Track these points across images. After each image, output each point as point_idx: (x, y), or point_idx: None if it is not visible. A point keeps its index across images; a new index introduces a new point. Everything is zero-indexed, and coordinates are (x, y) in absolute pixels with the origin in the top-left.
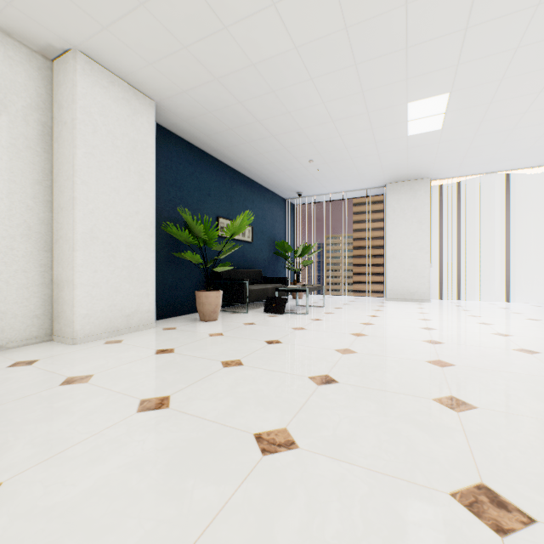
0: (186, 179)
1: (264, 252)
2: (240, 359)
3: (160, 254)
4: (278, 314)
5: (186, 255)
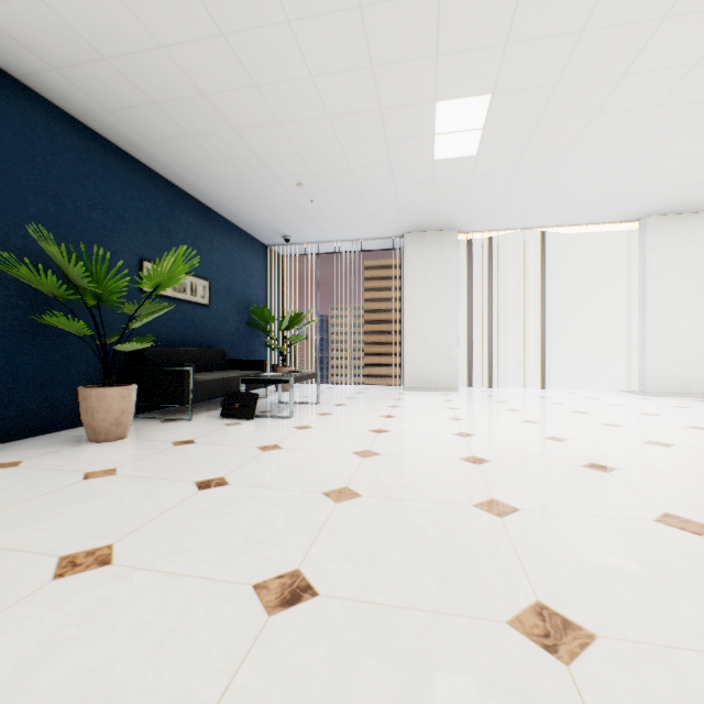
0: (71, 185)
1: (232, 321)
2: (116, 542)
3: (2, 318)
4: (243, 421)
5: (54, 320)
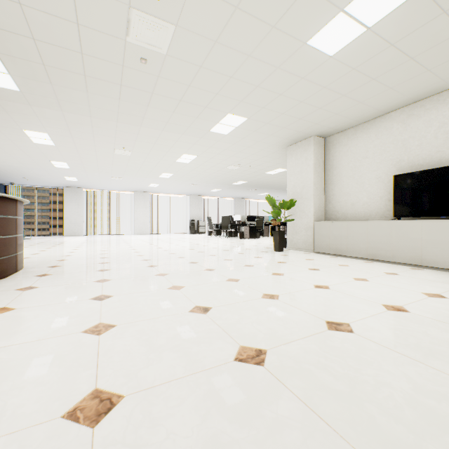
0: None
1: None
2: None
3: None
4: None
5: None
